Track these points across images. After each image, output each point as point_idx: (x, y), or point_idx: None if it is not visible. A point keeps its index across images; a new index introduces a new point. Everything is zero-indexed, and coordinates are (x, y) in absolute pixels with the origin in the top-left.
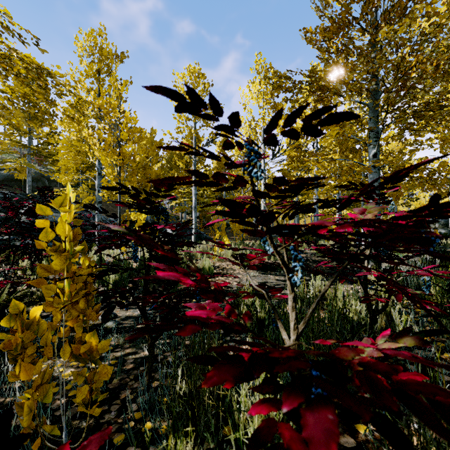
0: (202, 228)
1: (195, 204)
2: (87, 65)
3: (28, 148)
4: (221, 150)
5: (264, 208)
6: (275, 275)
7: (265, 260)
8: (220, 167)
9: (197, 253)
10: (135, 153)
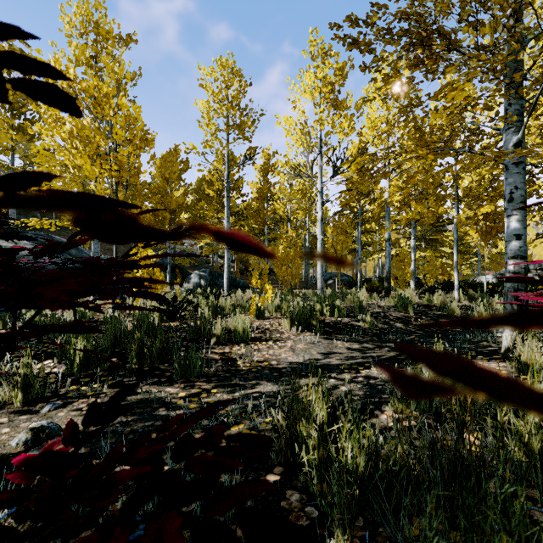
0: (238, 275)
1: None
2: (78, 48)
3: (11, 169)
4: (263, 175)
5: (322, 244)
6: (344, 341)
7: (326, 317)
8: (261, 197)
9: (227, 307)
10: (140, 165)
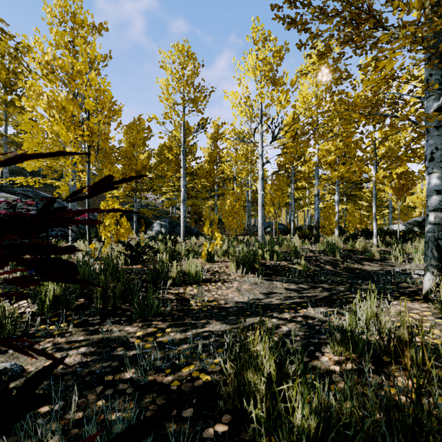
0: (192, 224)
1: (184, 196)
2: (58, 34)
3: (4, 136)
4: (213, 142)
5: (262, 199)
6: (282, 282)
7: (266, 260)
8: (212, 160)
9: (183, 252)
10: (109, 132)
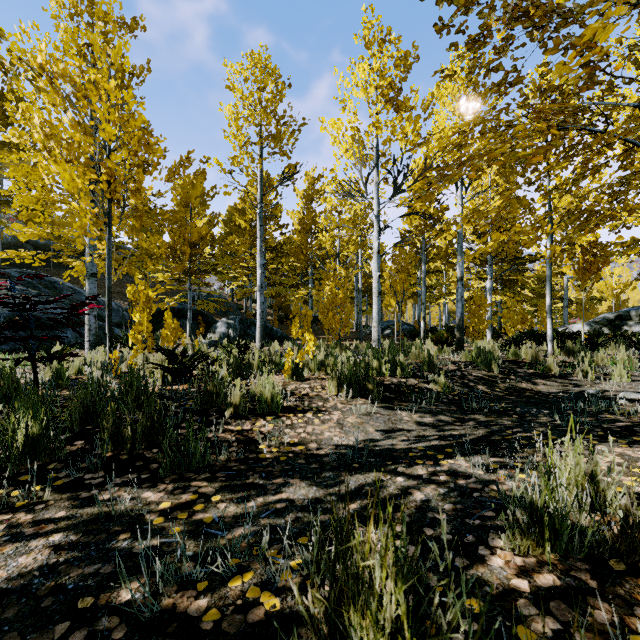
0: (276, 323)
1: (262, 281)
2: (68, 33)
3: None
4: (306, 203)
5: (378, 283)
6: (411, 412)
7: (385, 377)
8: (304, 230)
9: (255, 364)
10: (141, 178)
